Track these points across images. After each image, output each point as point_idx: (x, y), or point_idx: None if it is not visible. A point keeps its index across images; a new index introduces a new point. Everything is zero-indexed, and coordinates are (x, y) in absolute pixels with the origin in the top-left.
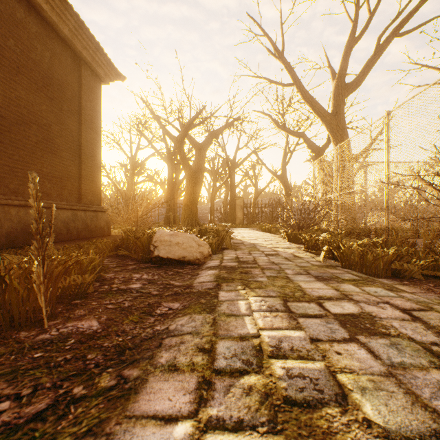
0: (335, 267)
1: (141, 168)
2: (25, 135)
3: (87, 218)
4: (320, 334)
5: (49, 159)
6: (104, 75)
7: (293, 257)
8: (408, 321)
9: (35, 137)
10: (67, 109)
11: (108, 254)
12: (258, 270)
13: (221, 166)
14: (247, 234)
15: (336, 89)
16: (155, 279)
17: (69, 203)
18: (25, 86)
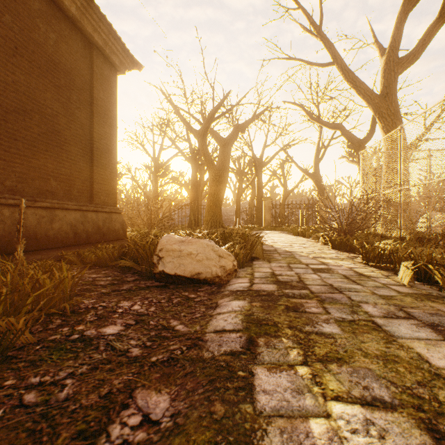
0: (443, 298)
1: (166, 170)
2: (25, 125)
3: (99, 220)
4: None
5: (55, 154)
6: (119, 63)
7: (356, 275)
8: None
9: (37, 129)
10: (76, 99)
11: (110, 263)
12: (314, 304)
13: (246, 166)
14: (277, 238)
15: (387, 65)
16: (148, 314)
17: (78, 203)
18: (24, 70)
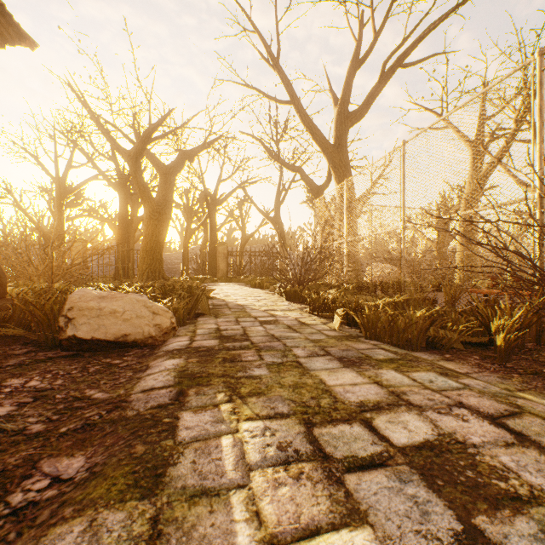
0: (358, 337)
1: (78, 197)
2: None
3: None
4: (405, 531)
5: None
6: None
7: (298, 325)
8: (517, 446)
9: None
10: None
11: None
12: (252, 353)
13: (197, 202)
14: (232, 291)
15: (339, 117)
16: (53, 388)
17: None
18: None
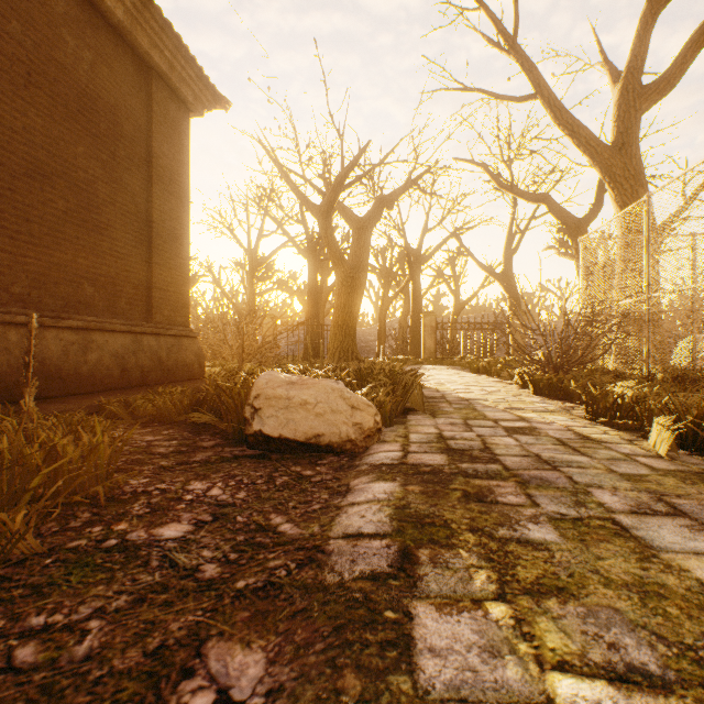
0: None
1: (268, 270)
2: (44, 197)
3: (161, 348)
4: None
5: (91, 243)
6: (193, 98)
7: (578, 440)
8: None
9: (63, 203)
10: (124, 156)
11: (177, 418)
12: (511, 488)
13: (396, 262)
14: (446, 377)
15: (623, 99)
16: (234, 503)
17: (128, 322)
18: (42, 110)
